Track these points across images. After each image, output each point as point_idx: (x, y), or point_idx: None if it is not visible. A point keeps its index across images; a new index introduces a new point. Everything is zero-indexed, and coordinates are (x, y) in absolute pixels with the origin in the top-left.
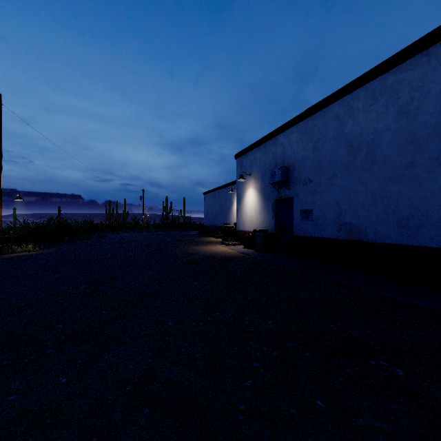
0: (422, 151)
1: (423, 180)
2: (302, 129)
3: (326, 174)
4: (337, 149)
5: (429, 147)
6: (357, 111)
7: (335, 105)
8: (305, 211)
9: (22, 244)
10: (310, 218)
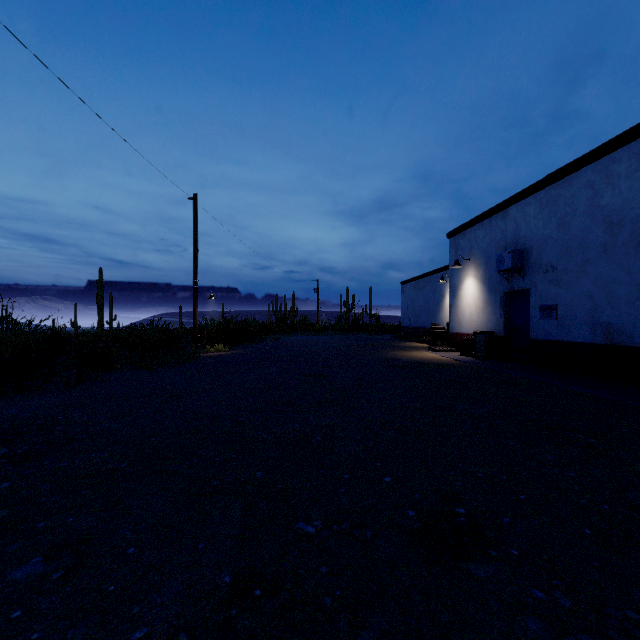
0: None
1: None
2: (541, 200)
3: (576, 259)
4: (590, 226)
5: None
6: (618, 177)
7: (587, 169)
8: (546, 308)
9: (210, 344)
10: (553, 317)
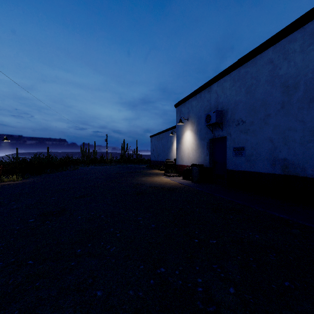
0: None
1: None
2: (234, 77)
3: (260, 115)
4: (271, 91)
5: None
6: (294, 53)
7: (268, 51)
8: (238, 149)
9: (11, 175)
10: (243, 155)
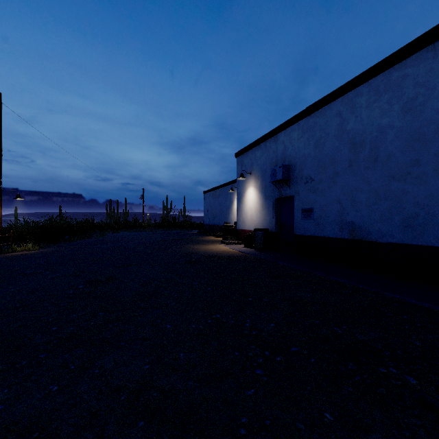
0: (428, 148)
1: (429, 177)
2: (303, 126)
3: (328, 172)
4: (339, 146)
5: (435, 143)
6: (360, 108)
7: (337, 102)
8: (306, 210)
9: (22, 243)
10: (311, 217)
